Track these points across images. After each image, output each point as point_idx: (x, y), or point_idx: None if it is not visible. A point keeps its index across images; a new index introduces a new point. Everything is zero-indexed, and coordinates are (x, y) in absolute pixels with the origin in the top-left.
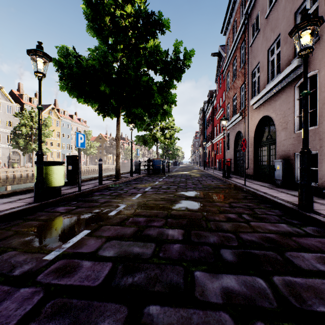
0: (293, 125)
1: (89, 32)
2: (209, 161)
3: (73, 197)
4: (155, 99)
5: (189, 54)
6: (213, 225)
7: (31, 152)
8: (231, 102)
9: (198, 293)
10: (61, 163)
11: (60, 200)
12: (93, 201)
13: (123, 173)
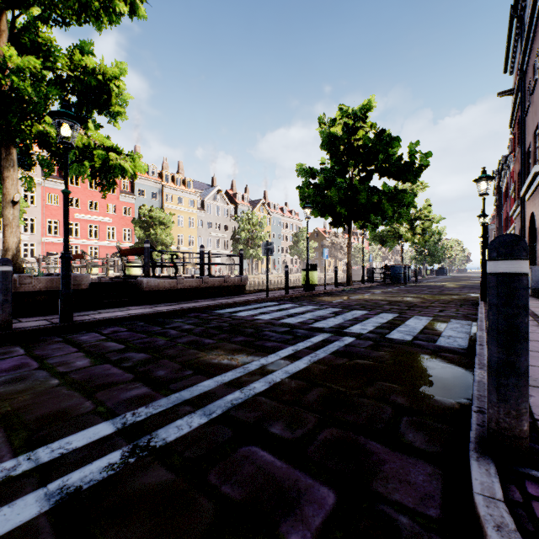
0: None
1: (321, 148)
2: None
3: (322, 292)
4: (385, 211)
5: (425, 155)
6: (407, 303)
7: (249, 258)
8: (516, 180)
9: (382, 307)
10: (316, 270)
11: (317, 292)
12: (336, 294)
13: (353, 281)
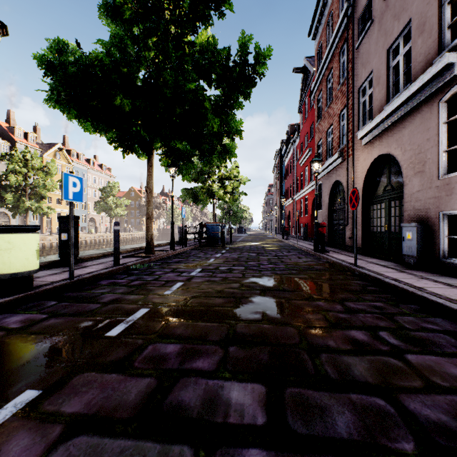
0: (437, 165)
1: (103, 19)
2: (289, 227)
3: (57, 290)
4: (208, 123)
5: (263, 54)
6: (328, 366)
7: (25, 212)
8: (325, 137)
9: None
10: (31, 229)
11: (26, 298)
12: (89, 299)
13: (161, 244)
